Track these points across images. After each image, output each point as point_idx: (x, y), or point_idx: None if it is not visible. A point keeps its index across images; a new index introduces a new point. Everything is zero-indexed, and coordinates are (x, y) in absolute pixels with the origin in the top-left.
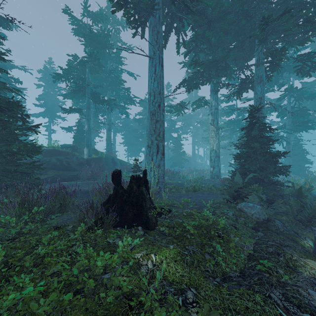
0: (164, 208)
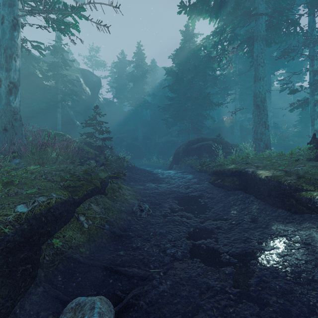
0: (314, 151)
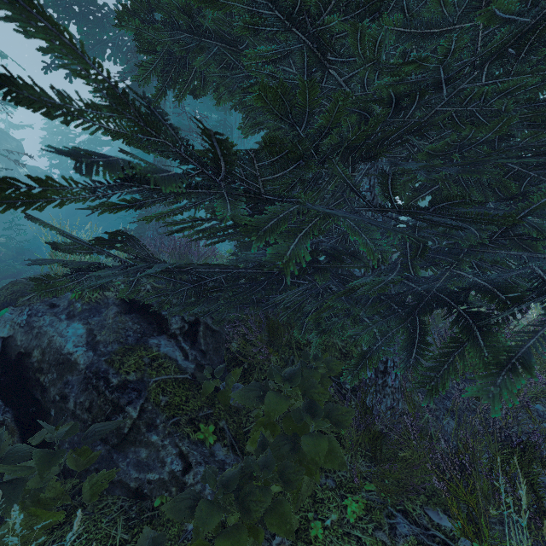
0: None
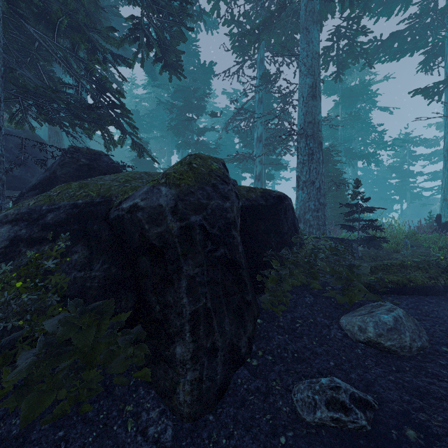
0: None
